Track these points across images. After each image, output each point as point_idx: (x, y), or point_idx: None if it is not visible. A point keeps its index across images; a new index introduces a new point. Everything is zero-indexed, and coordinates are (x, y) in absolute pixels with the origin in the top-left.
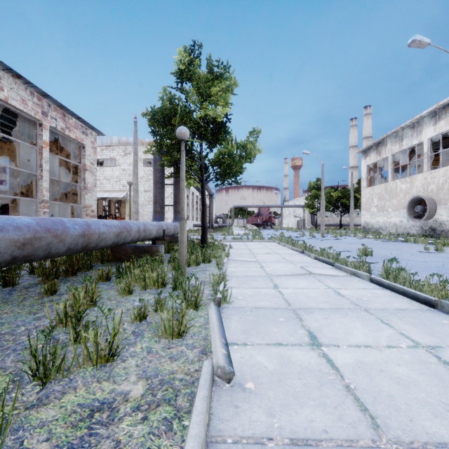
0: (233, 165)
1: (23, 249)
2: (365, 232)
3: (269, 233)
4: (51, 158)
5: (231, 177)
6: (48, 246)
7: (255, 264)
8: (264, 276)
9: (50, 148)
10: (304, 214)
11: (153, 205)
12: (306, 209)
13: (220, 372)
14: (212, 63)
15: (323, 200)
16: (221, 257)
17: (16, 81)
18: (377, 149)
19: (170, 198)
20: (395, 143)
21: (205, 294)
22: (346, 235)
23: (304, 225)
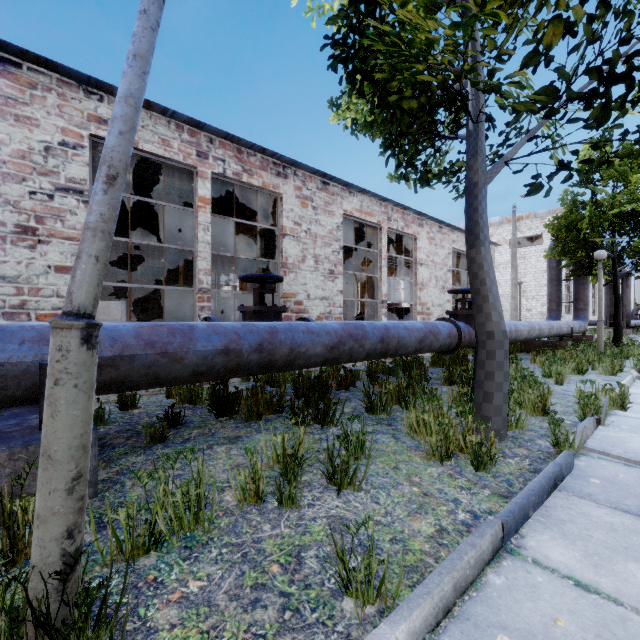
0: None
1: (528, 334)
2: None
3: None
4: (458, 271)
5: None
6: (531, 334)
7: None
8: None
9: (457, 264)
10: None
11: (548, 303)
12: None
13: (637, 377)
14: (629, 150)
15: None
16: None
17: (462, 234)
18: None
19: None
20: None
21: (625, 370)
22: None
23: None
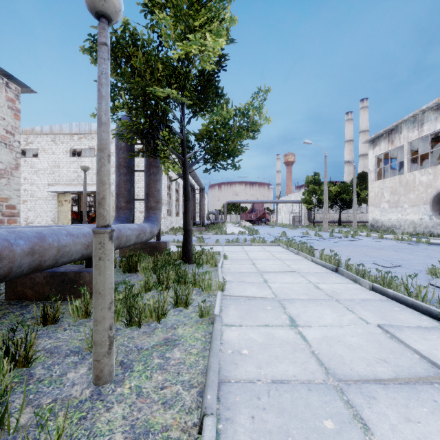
0: (229, 139)
1: None
2: (374, 230)
3: (266, 231)
4: None
5: (227, 158)
6: None
7: (275, 312)
8: (324, 388)
9: None
10: (301, 210)
11: (116, 198)
12: (304, 205)
13: None
14: None
15: (326, 195)
16: (210, 289)
17: None
18: (389, 137)
19: None
20: (412, 129)
21: None
22: (356, 234)
23: (301, 222)
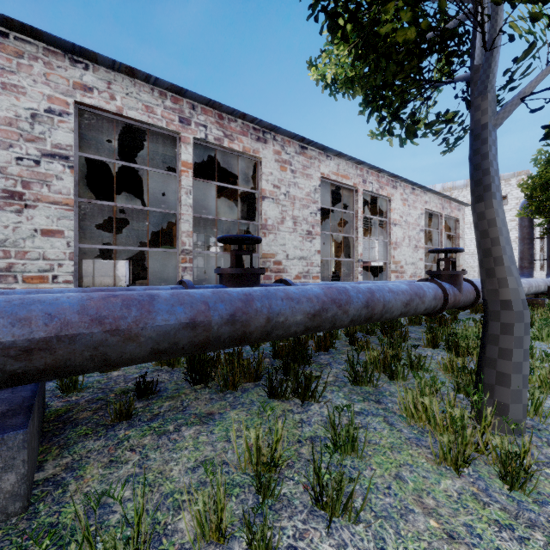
0: None
1: None
2: None
3: None
4: (427, 231)
5: None
6: None
7: None
8: None
9: (427, 224)
10: None
11: (519, 261)
12: None
13: None
14: None
15: None
16: None
17: (434, 196)
18: None
19: (513, 244)
20: None
21: None
22: None
23: None
